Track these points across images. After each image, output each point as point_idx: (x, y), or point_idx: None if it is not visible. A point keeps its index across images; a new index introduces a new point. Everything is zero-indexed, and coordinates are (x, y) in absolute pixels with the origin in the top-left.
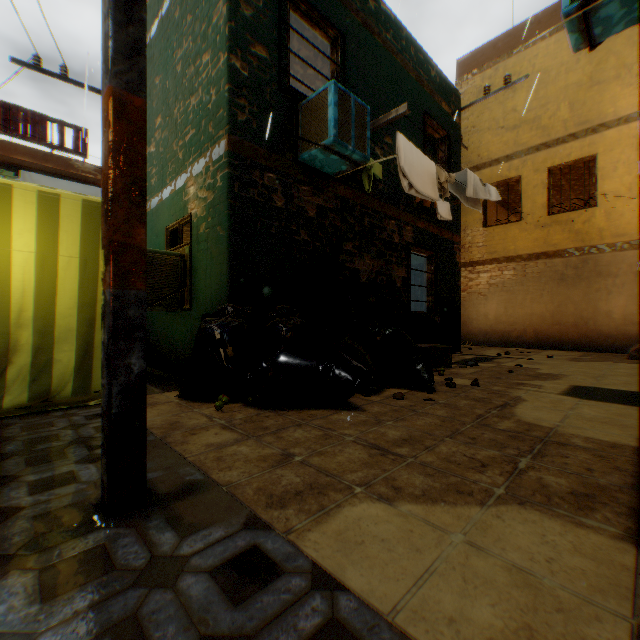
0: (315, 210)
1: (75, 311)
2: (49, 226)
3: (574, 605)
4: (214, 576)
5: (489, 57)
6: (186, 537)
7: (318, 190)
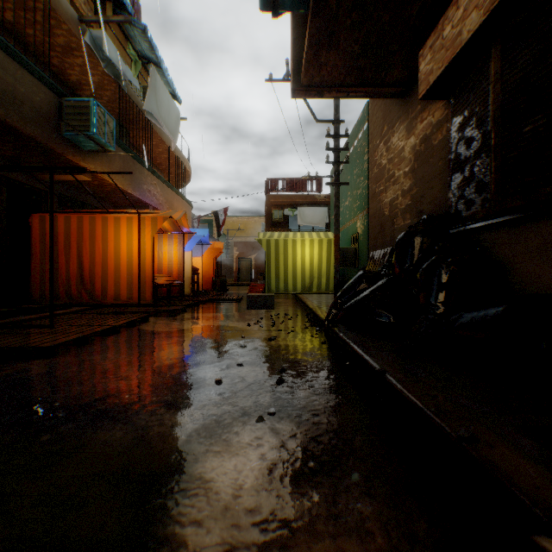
0: None
1: (325, 269)
2: (320, 247)
3: None
4: None
5: None
6: None
7: None
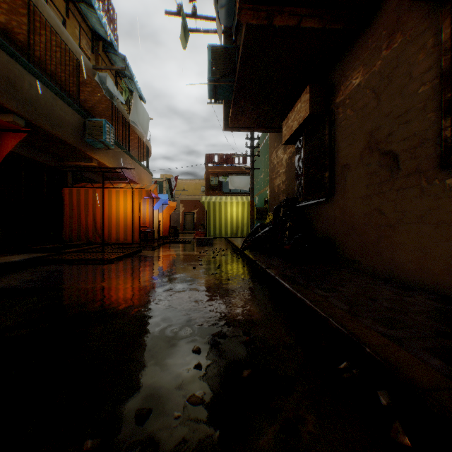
0: None
1: (246, 221)
2: (243, 207)
3: None
4: None
5: None
6: None
7: None
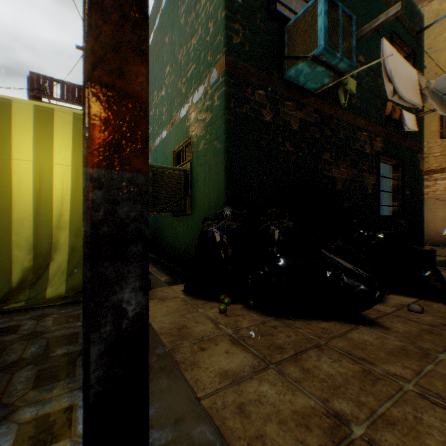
0: (298, 123)
1: None
2: (81, 143)
3: None
4: None
5: None
6: None
7: (300, 105)
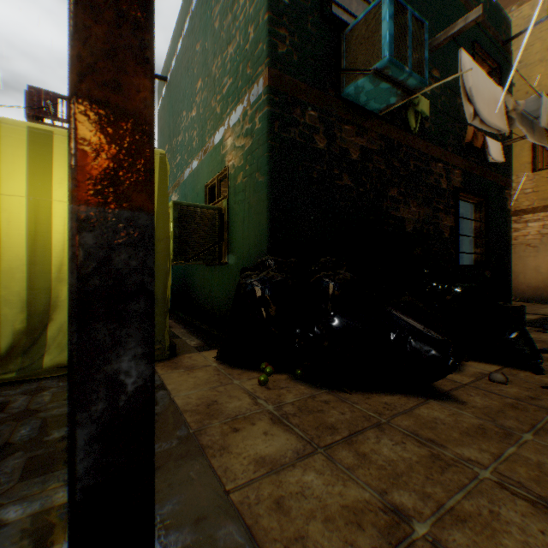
0: (358, 152)
1: None
2: None
3: None
4: None
5: None
6: None
7: (361, 130)
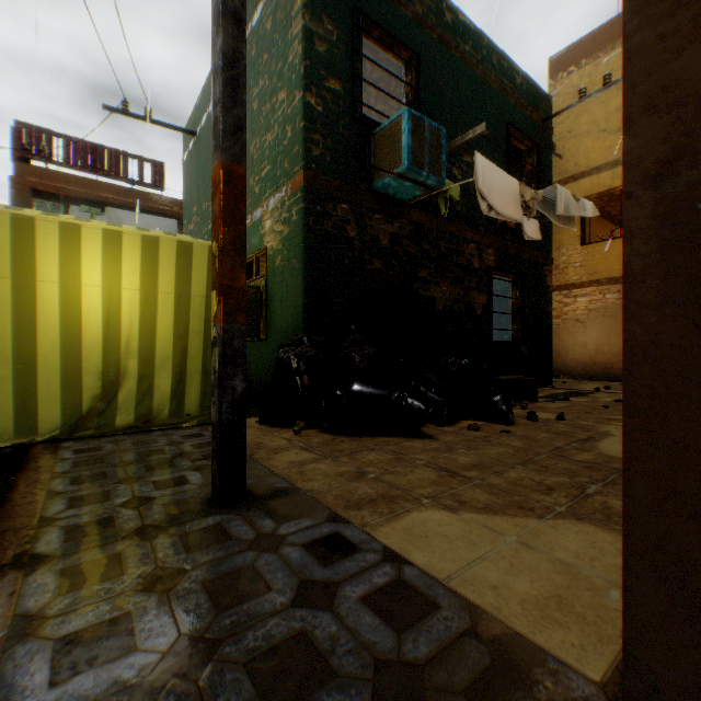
0: (388, 238)
1: (170, 342)
2: (150, 266)
3: (604, 587)
4: (307, 548)
5: (588, 52)
6: (282, 524)
7: (391, 217)
